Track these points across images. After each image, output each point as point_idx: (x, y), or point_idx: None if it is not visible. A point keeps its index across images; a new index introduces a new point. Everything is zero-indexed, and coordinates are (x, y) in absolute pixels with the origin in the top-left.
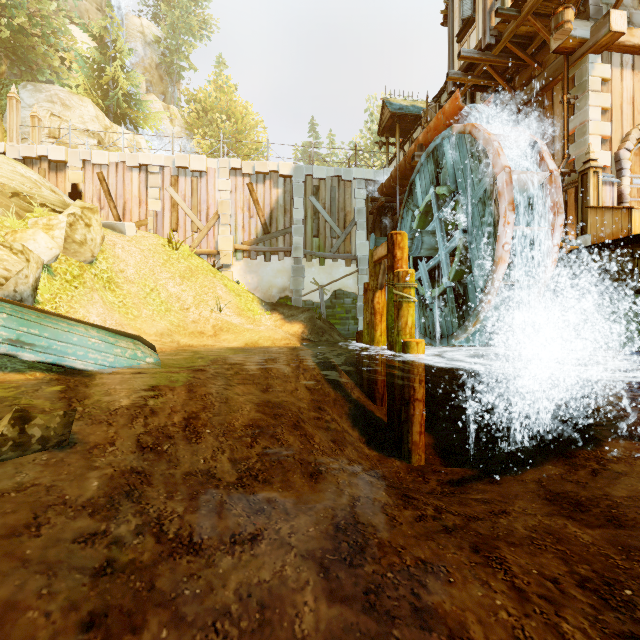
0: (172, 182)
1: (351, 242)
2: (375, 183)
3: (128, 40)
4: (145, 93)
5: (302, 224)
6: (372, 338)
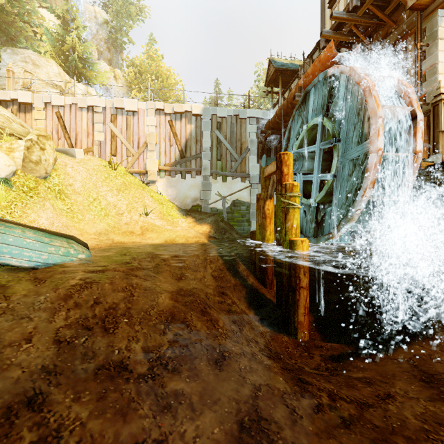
0: (112, 119)
1: (245, 164)
2: (263, 120)
3: (85, 21)
4: (97, 60)
5: (209, 151)
6: (263, 236)
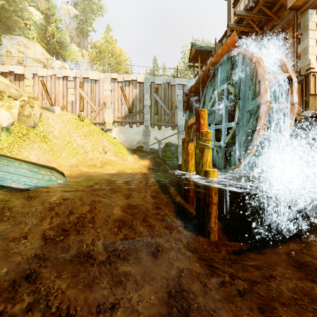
0: (80, 85)
1: (175, 117)
2: (187, 86)
3: (61, 16)
4: (69, 43)
5: (149, 108)
6: (187, 168)
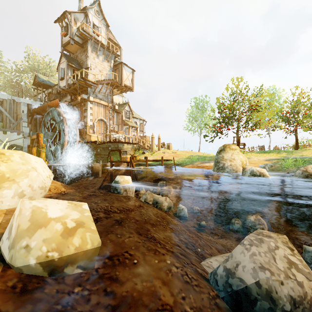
0: None
1: (20, 126)
2: (32, 105)
3: None
4: None
5: None
6: None
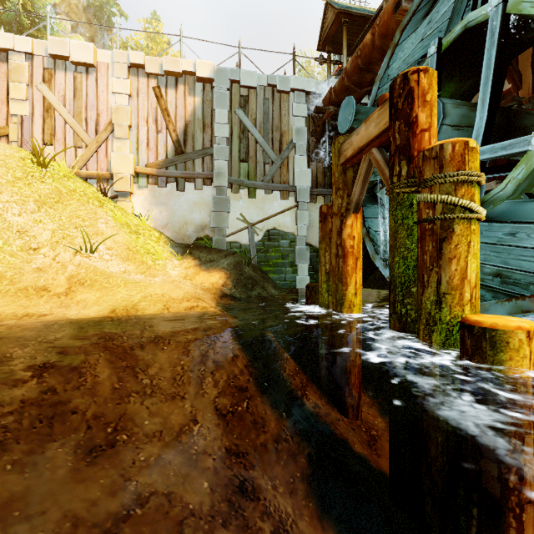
0: (45, 77)
1: (288, 169)
2: (317, 98)
3: None
4: (70, 33)
5: (226, 144)
6: (339, 299)
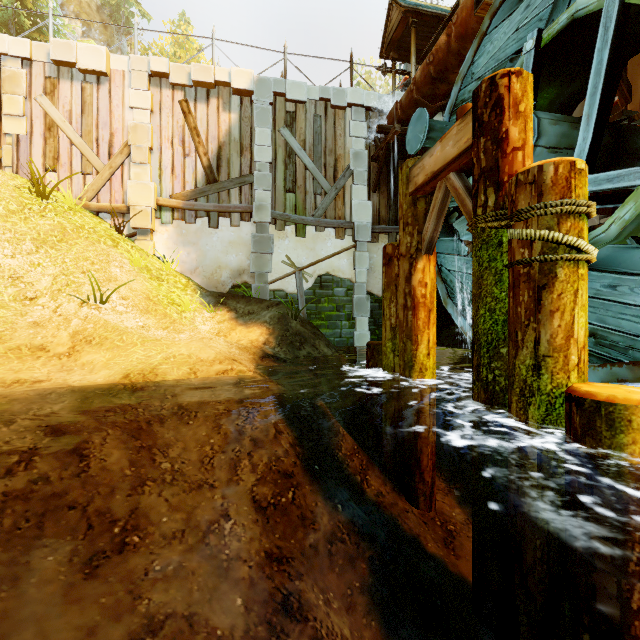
0: (47, 88)
1: (344, 202)
2: (380, 115)
3: None
4: (81, 38)
5: (269, 171)
6: (408, 361)
